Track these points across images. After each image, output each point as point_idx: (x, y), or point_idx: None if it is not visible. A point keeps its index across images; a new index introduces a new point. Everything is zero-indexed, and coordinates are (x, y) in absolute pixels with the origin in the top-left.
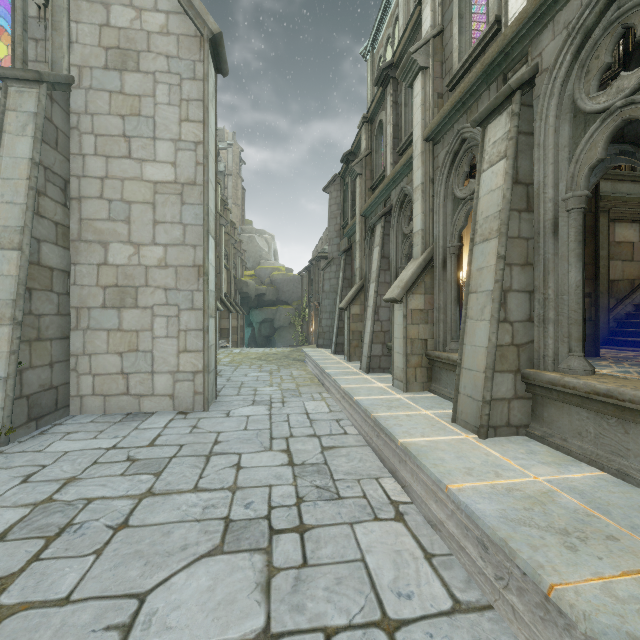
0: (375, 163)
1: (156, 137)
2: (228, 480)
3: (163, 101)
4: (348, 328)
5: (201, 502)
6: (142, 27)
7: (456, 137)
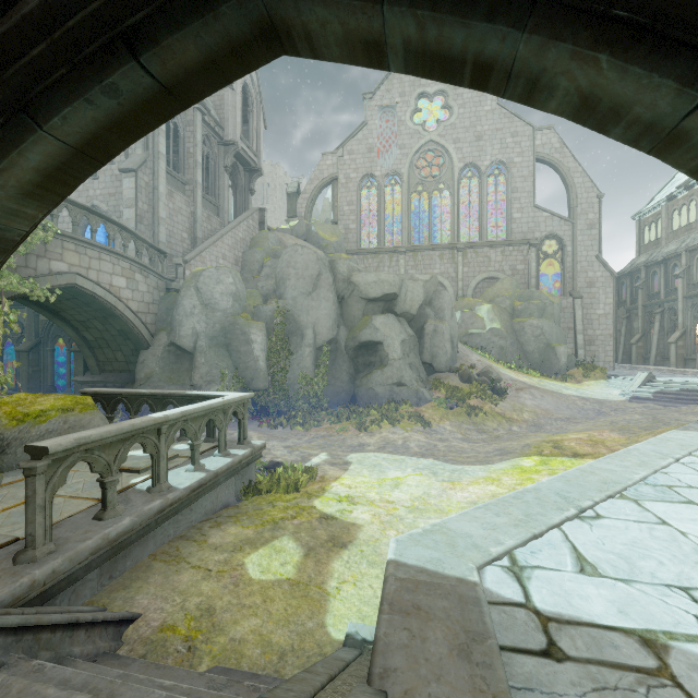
0: (651, 286)
1: (599, 303)
2: None
3: (601, 294)
4: (636, 352)
5: None
6: (595, 276)
7: (694, 302)
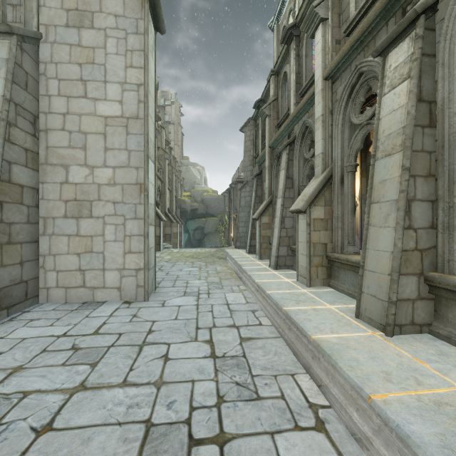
0: (280, 106)
1: (106, 80)
2: (155, 373)
3: (112, 51)
4: (259, 234)
5: (127, 399)
6: None
7: (354, 72)
